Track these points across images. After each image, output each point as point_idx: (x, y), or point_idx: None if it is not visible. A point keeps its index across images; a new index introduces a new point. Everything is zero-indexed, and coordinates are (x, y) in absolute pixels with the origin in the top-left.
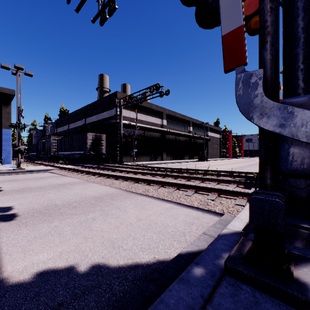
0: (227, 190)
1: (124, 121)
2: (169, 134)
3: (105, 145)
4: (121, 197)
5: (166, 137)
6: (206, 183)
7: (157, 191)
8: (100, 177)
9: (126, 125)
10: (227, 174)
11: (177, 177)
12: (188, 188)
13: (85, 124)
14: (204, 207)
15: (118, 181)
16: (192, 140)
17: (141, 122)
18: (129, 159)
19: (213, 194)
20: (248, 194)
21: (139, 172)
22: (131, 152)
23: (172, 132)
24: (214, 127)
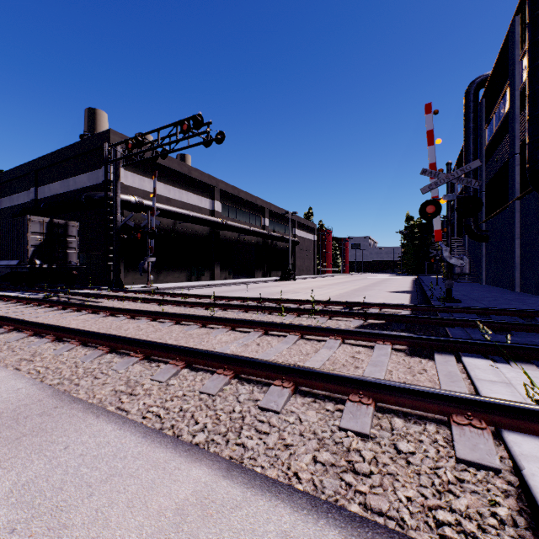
0: (406, 386)
1: (128, 196)
2: (227, 229)
3: (84, 246)
4: (4, 437)
5: (221, 235)
6: (312, 342)
7: (164, 390)
8: (15, 331)
9: (132, 204)
10: (352, 311)
11: (238, 324)
12: (268, 373)
13: (36, 200)
14: (345, 492)
15: (55, 349)
16: (269, 243)
17: (168, 202)
18: (140, 277)
19: (357, 403)
20: (484, 406)
21: (142, 312)
22: (143, 262)
23: (232, 226)
24: (306, 221)
